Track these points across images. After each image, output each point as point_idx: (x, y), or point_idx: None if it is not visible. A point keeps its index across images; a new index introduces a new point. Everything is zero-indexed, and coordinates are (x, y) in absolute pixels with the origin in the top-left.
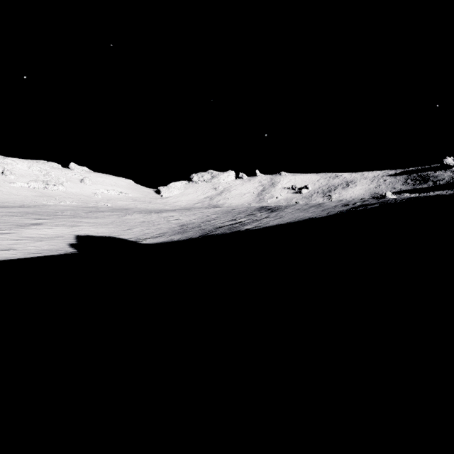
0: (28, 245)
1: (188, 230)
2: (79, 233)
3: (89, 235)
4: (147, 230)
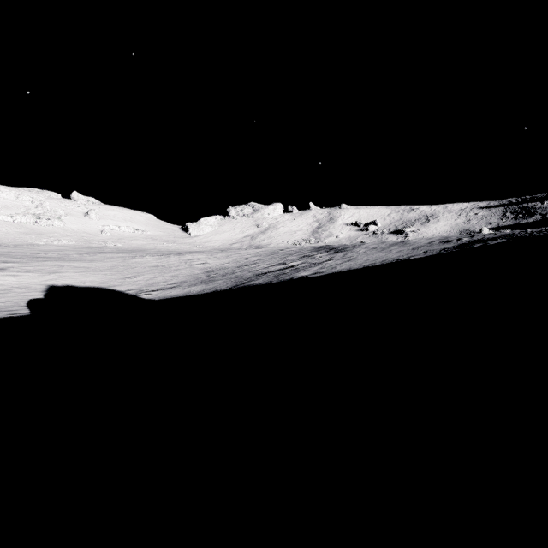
0: None
1: (216, 278)
2: (55, 282)
3: (68, 286)
4: (158, 278)
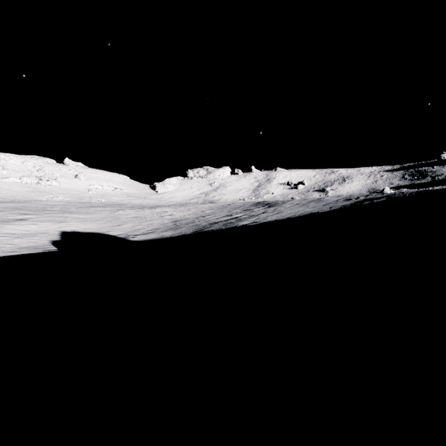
0: (5, 243)
1: (181, 226)
2: (65, 229)
3: (75, 232)
4: (138, 226)
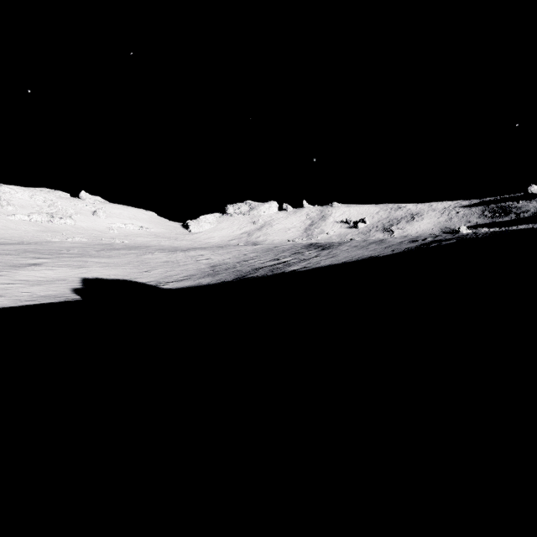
0: (21, 291)
1: (220, 271)
2: (86, 275)
3: (98, 278)
4: (170, 271)
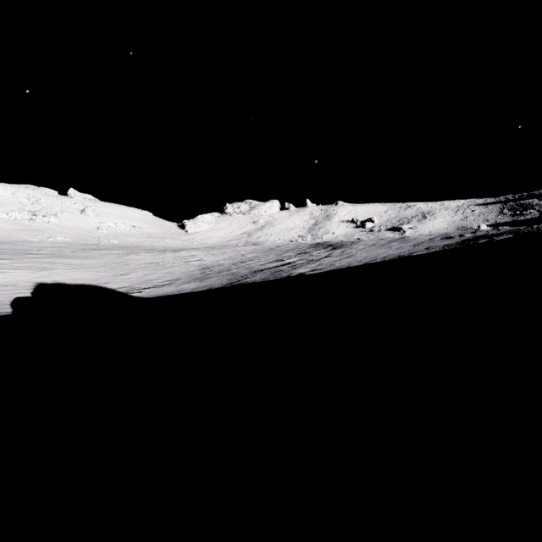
0: None
1: (211, 275)
2: (45, 279)
3: (58, 283)
4: (151, 275)
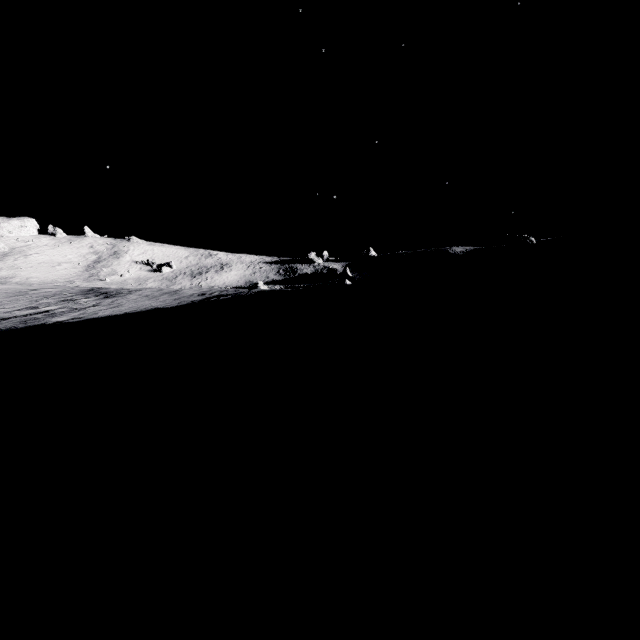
0: None
1: None
2: None
3: None
4: None
